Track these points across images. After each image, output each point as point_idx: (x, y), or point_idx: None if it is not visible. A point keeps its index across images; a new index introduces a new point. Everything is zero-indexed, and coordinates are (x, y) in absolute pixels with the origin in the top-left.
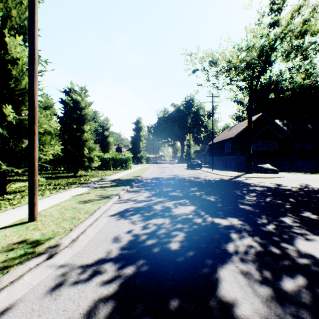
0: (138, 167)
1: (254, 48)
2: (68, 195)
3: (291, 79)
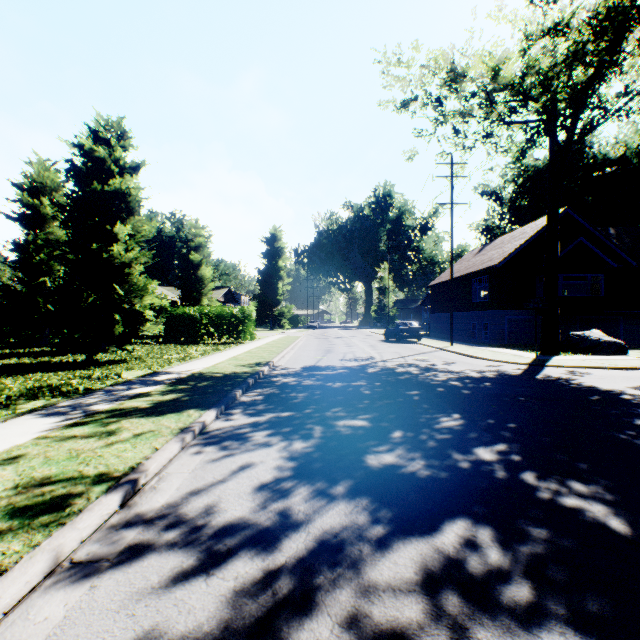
0: (271, 336)
1: (568, 27)
2: None
3: None
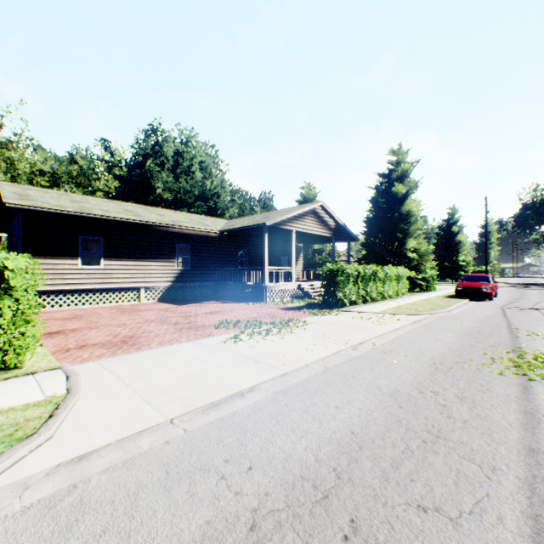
0: None
1: None
2: None
3: None
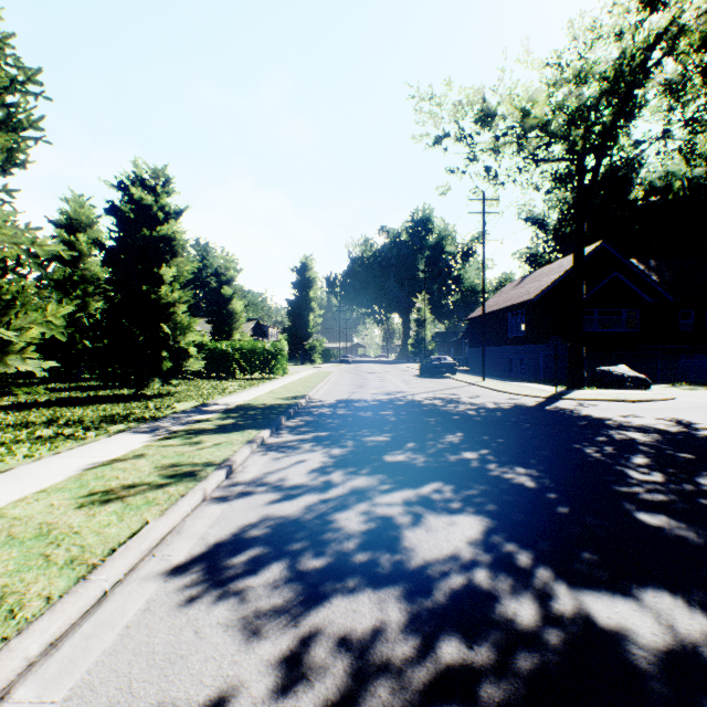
0: (303, 371)
1: (591, 74)
2: (71, 464)
3: (690, 149)
